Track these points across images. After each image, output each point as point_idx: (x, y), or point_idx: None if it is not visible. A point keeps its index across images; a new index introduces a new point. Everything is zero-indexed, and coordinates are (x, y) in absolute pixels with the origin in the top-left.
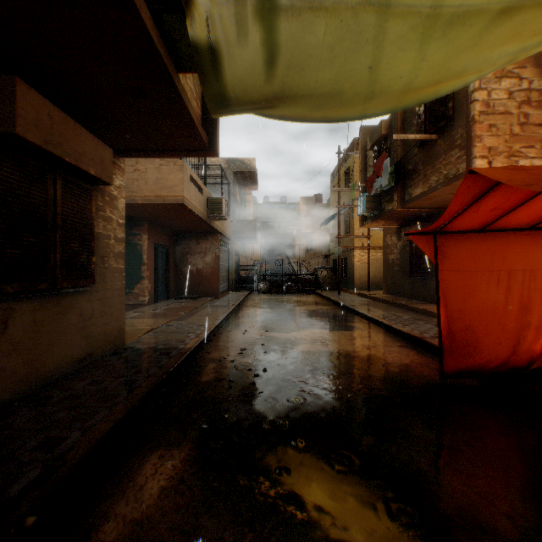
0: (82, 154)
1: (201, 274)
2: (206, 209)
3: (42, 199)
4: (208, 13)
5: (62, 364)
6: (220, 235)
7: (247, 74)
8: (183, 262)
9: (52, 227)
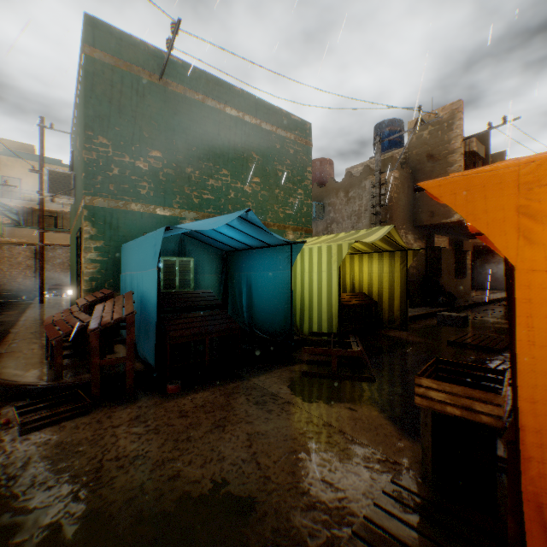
0: (467, 248)
1: (494, 276)
2: None
3: (460, 259)
4: None
5: (460, 295)
6: None
7: None
8: (481, 269)
9: (461, 264)
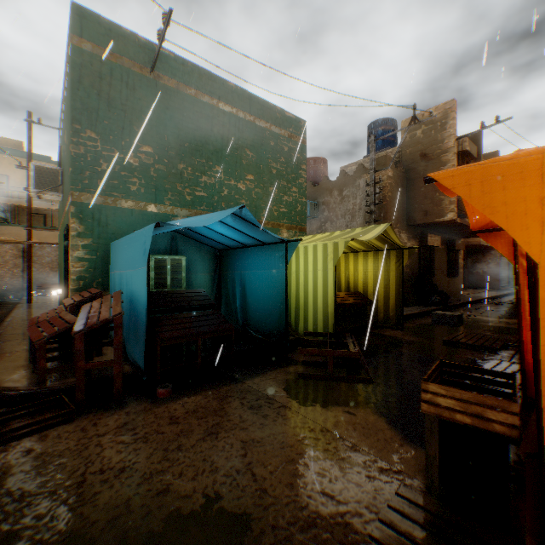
0: (460, 247)
1: (485, 275)
2: None
3: (452, 258)
4: None
5: (453, 294)
6: None
7: None
8: (472, 268)
9: (453, 263)
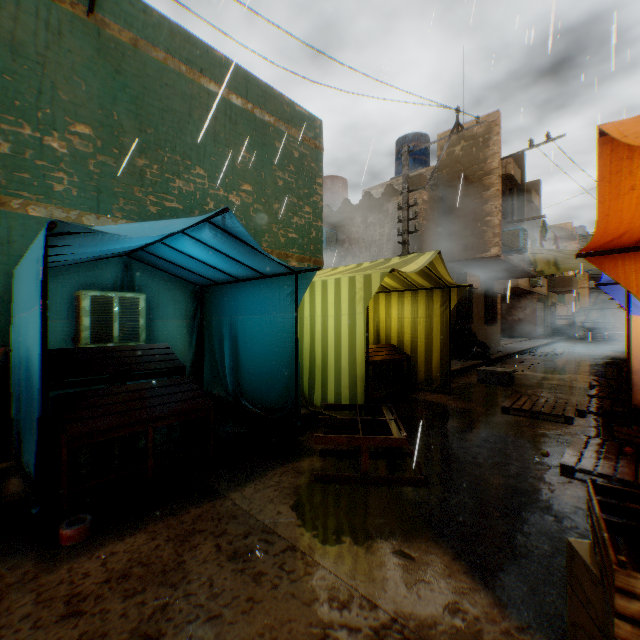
0: (499, 289)
1: (521, 322)
2: (527, 283)
3: (491, 302)
4: (540, 267)
5: (491, 344)
6: (536, 294)
7: (550, 272)
8: (507, 314)
9: (492, 309)
